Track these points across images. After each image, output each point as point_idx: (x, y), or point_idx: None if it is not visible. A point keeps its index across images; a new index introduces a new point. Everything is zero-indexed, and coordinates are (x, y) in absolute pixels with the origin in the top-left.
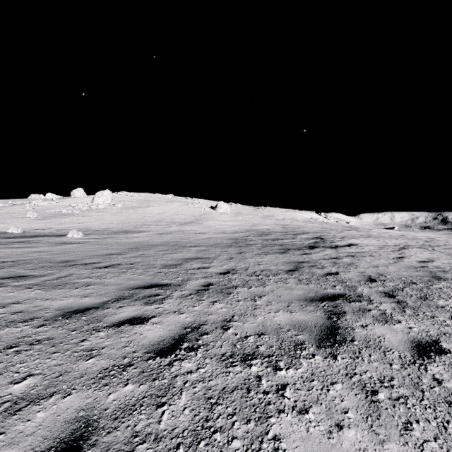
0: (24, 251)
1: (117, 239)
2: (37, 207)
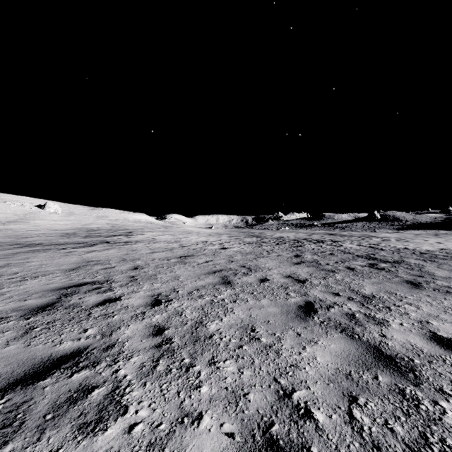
0: None
1: None
2: None
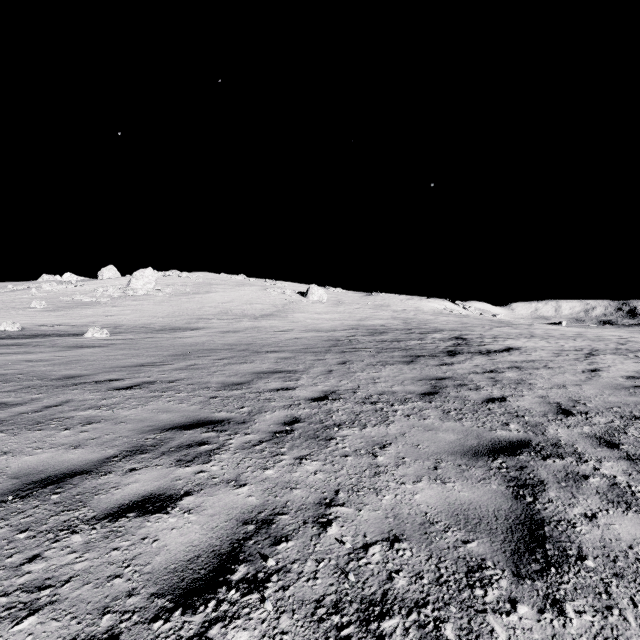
0: (11, 359)
1: (159, 341)
2: (47, 294)
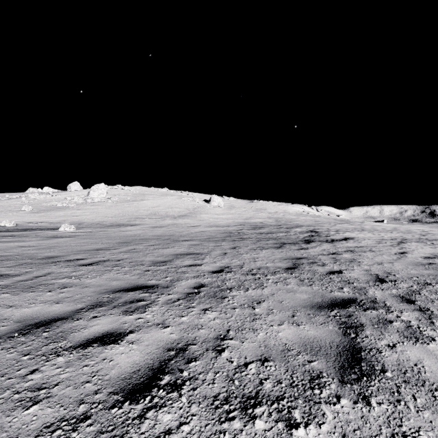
0: (10, 245)
1: (109, 233)
2: (32, 201)
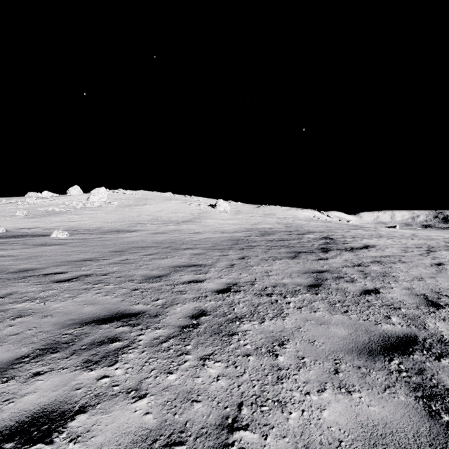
0: None
1: (105, 240)
2: (29, 206)
